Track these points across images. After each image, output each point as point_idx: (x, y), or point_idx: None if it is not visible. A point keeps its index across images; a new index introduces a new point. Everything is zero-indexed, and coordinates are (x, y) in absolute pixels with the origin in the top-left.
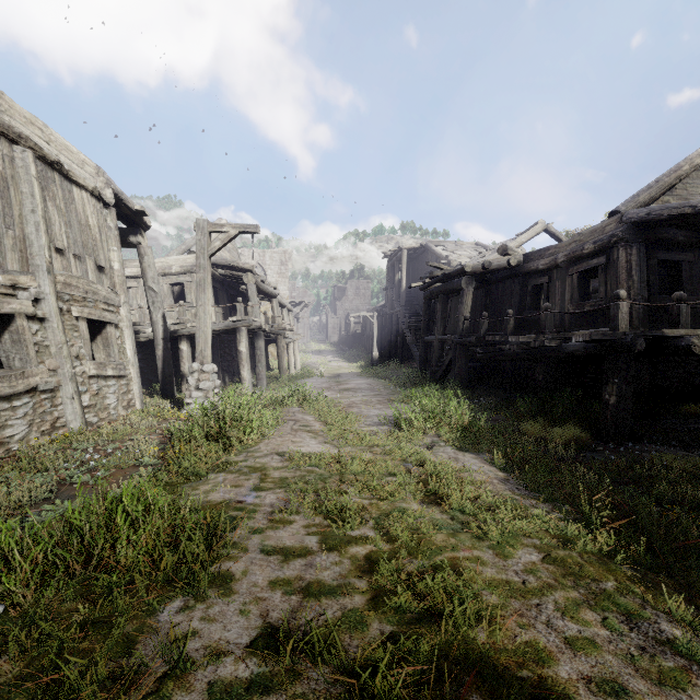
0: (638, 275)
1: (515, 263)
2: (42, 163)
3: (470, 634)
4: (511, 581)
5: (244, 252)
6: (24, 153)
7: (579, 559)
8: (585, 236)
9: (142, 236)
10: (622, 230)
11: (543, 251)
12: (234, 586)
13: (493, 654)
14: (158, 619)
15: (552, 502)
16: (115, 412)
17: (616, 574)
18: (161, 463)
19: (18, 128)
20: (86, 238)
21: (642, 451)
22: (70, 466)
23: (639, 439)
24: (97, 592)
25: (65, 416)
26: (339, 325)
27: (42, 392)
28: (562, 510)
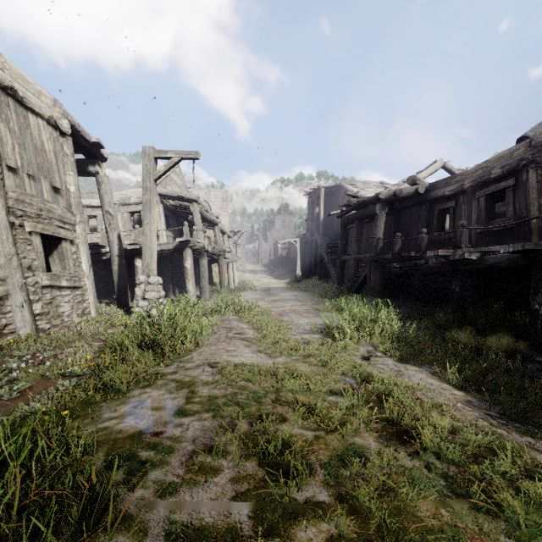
0: None
1: (423, 191)
2: None
3: None
4: None
5: (193, 191)
6: None
7: None
8: (492, 163)
9: (100, 167)
10: (532, 153)
11: (449, 179)
12: None
13: None
14: None
15: None
16: (69, 320)
17: None
18: (91, 372)
19: None
20: (42, 162)
21: None
22: None
23: None
24: None
25: (14, 323)
26: (269, 250)
27: None
28: None
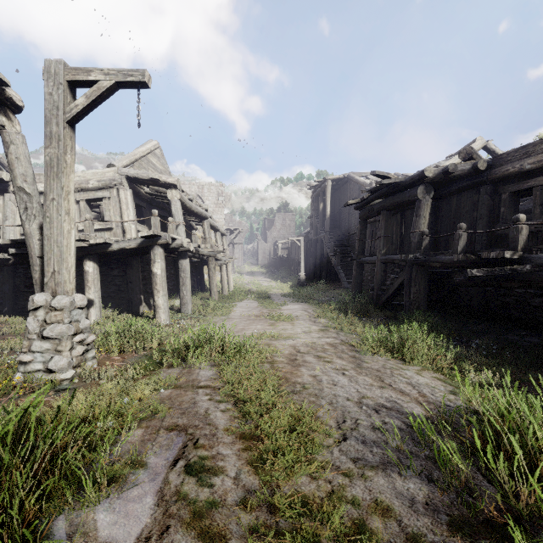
0: None
1: (484, 166)
2: None
3: None
4: None
5: (185, 184)
6: None
7: None
8: None
9: (9, 119)
10: None
11: (530, 146)
12: None
13: None
14: None
15: None
16: None
17: None
18: None
19: None
20: None
21: None
22: None
23: None
24: None
25: None
26: (269, 250)
27: None
28: None
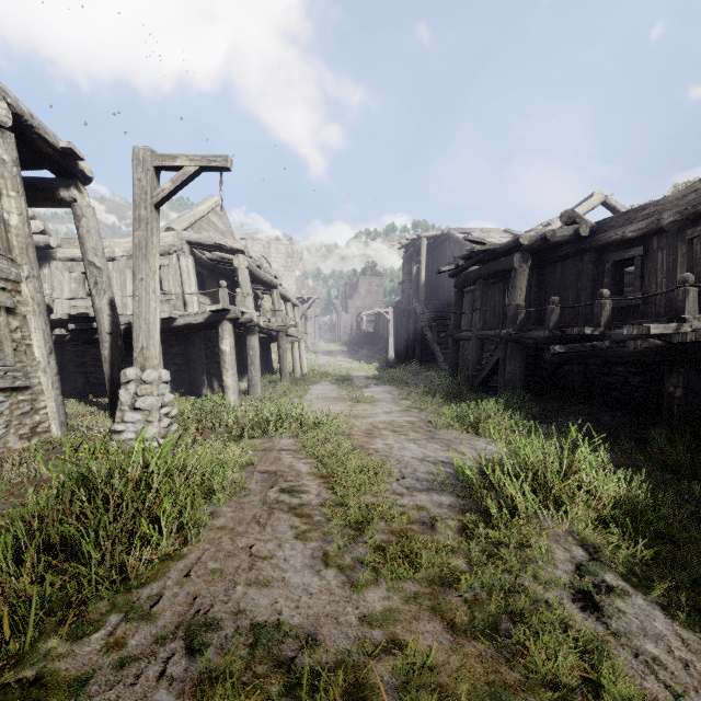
0: None
1: (587, 232)
2: None
3: None
4: None
5: (247, 243)
6: None
7: None
8: None
9: (79, 191)
10: None
11: (632, 212)
12: None
13: None
14: None
15: None
16: None
17: None
18: None
19: None
20: None
21: None
22: None
23: None
24: None
25: None
26: (350, 324)
27: None
28: None
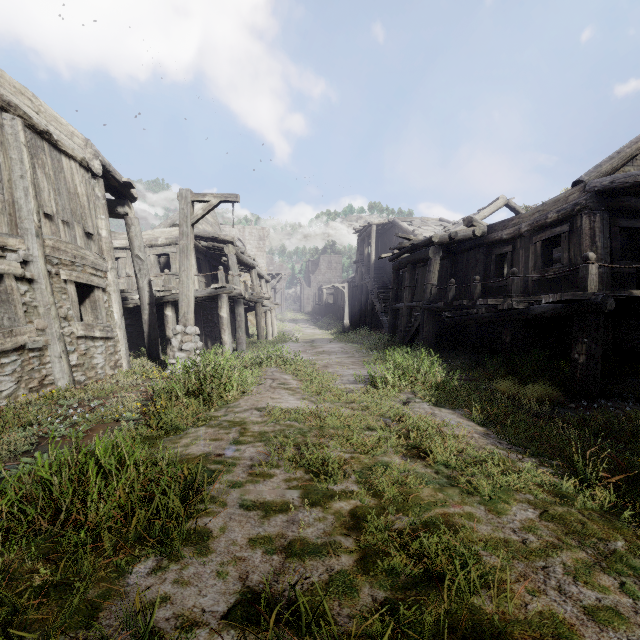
0: (601, 241)
1: (480, 233)
2: (31, 132)
3: (477, 603)
4: (511, 540)
5: (225, 228)
6: (13, 121)
7: (580, 516)
8: (548, 206)
9: (129, 207)
10: (586, 198)
11: (506, 221)
12: (211, 545)
13: (507, 627)
14: (125, 582)
15: (538, 456)
16: (102, 372)
17: (625, 533)
18: (143, 418)
19: (7, 96)
20: (75, 206)
21: (614, 408)
22: (54, 421)
23: (608, 396)
24: (62, 550)
25: (53, 374)
26: (313, 296)
27: (30, 350)
28: (550, 464)
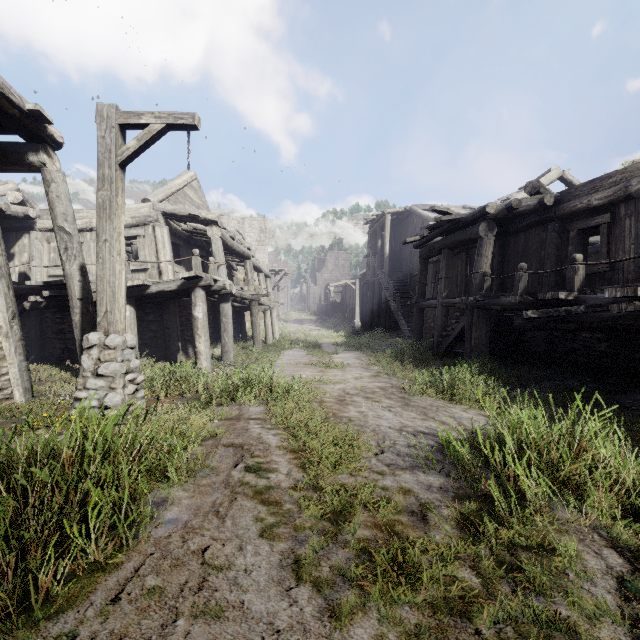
0: None
1: (551, 202)
2: None
3: None
4: None
5: (223, 219)
6: None
7: None
8: None
9: (49, 156)
10: None
11: (598, 180)
12: None
13: None
14: None
15: None
16: None
17: None
18: None
19: None
20: None
21: None
22: None
23: None
24: None
25: None
26: (319, 295)
27: None
28: None
